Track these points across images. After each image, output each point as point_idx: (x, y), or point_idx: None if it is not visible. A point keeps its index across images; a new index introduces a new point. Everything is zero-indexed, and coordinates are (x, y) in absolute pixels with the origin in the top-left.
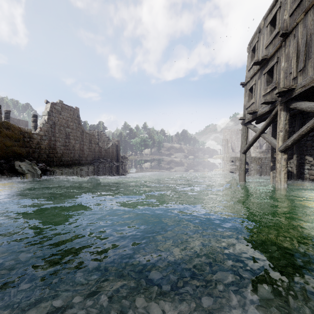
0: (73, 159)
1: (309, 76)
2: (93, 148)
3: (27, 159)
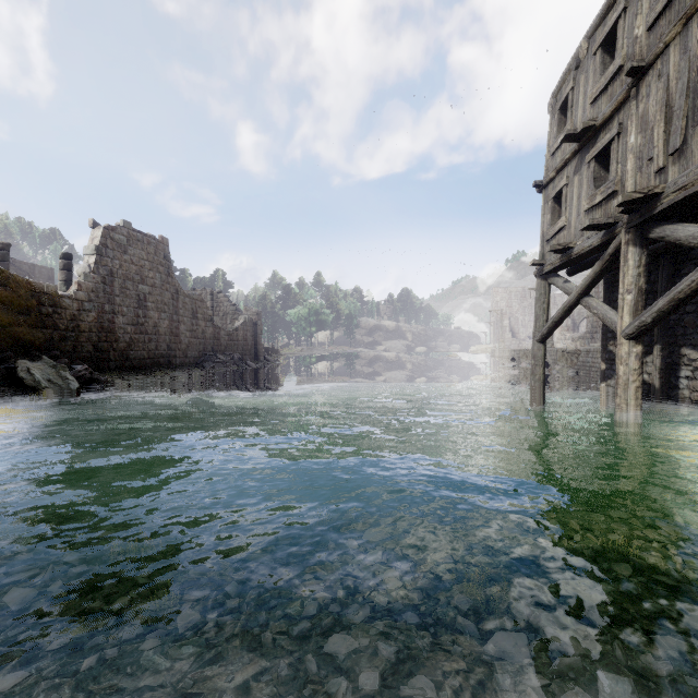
0: (156, 355)
1: (695, 164)
2: (202, 331)
3: (48, 354)
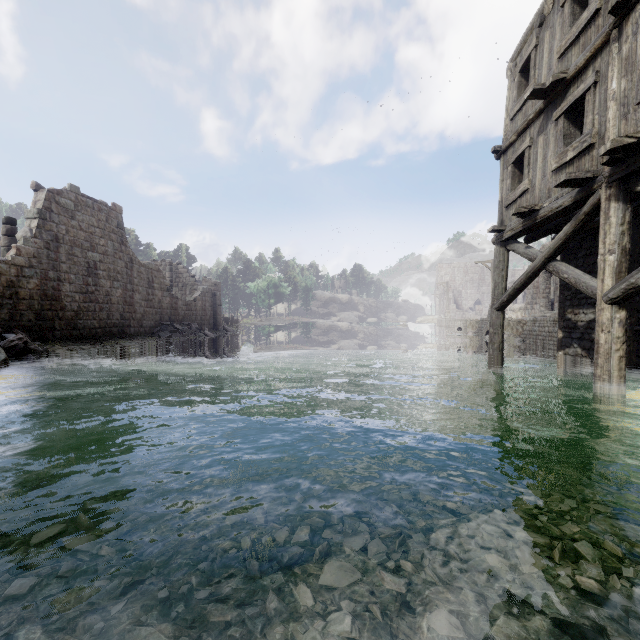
0: (108, 324)
1: None
2: (158, 300)
3: None
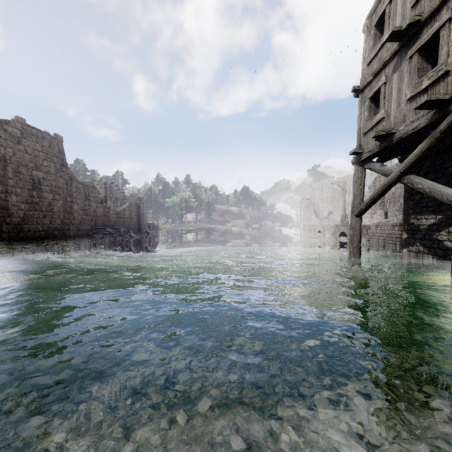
0: (50, 228)
1: None
2: (94, 210)
3: None
